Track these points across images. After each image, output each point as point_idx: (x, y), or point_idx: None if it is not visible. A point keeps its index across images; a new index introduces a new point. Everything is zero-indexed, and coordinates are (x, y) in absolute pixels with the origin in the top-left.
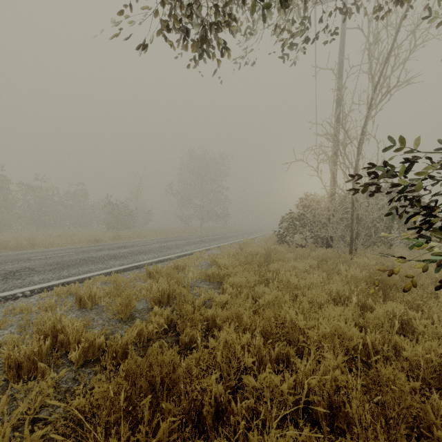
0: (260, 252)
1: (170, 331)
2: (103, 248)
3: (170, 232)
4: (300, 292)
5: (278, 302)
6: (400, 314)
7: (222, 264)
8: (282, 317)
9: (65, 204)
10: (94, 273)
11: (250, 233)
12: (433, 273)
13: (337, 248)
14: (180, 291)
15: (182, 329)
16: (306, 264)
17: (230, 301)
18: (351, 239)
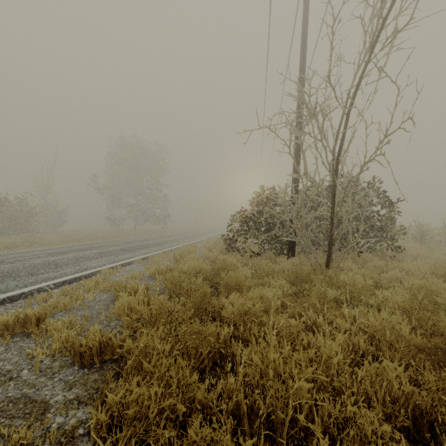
0: (204, 268)
1: None
2: None
3: (88, 237)
4: (315, 419)
5: None
6: None
7: (124, 309)
8: None
9: None
10: None
11: (192, 237)
12: None
13: (297, 255)
14: None
15: None
16: (278, 291)
17: None
18: (329, 247)
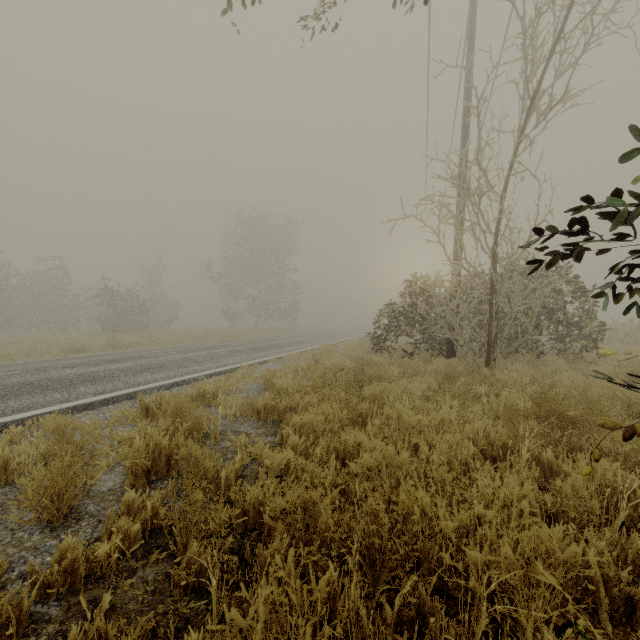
0: (347, 366)
1: (155, 551)
2: (79, 362)
3: (206, 336)
4: (422, 439)
5: (388, 467)
6: (613, 481)
7: (282, 388)
8: (402, 506)
9: (31, 291)
10: (36, 412)
11: (330, 337)
12: (626, 397)
13: (461, 357)
14: (190, 451)
15: (183, 543)
16: (422, 384)
17: (294, 464)
18: (488, 344)
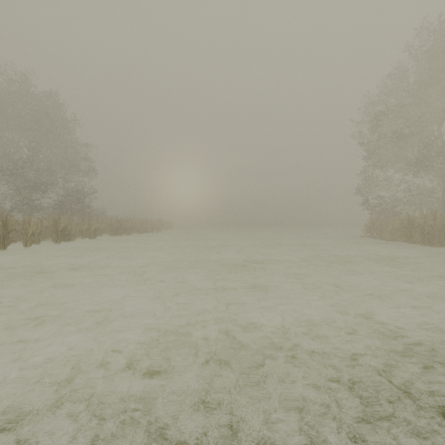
0: None
1: None
2: None
3: None
4: None
5: None
6: None
7: None
8: None
9: None
10: None
11: None
12: None
13: None
14: None
15: None
16: None
17: None
18: None
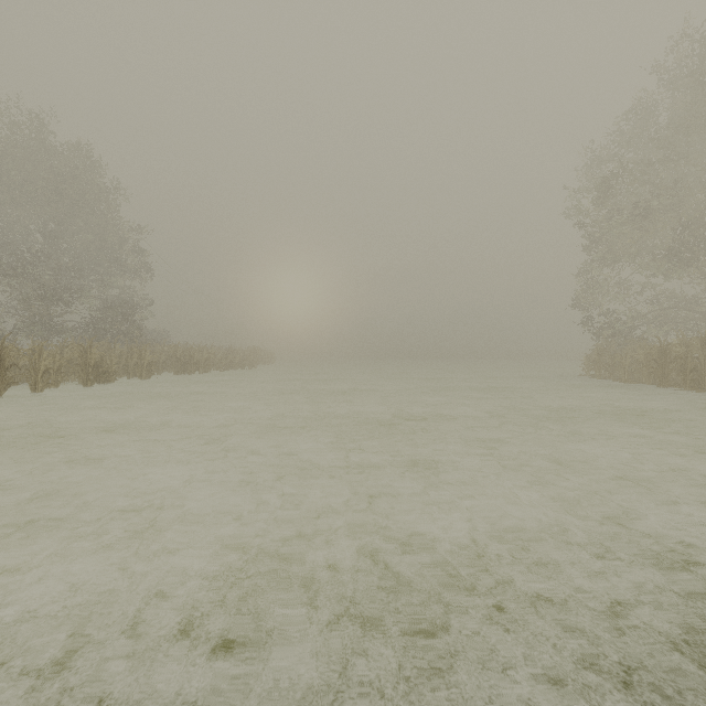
0: None
1: None
2: None
3: None
4: None
5: None
6: None
7: None
8: None
9: None
10: None
11: None
12: None
13: None
14: None
15: None
16: None
17: None
18: None
